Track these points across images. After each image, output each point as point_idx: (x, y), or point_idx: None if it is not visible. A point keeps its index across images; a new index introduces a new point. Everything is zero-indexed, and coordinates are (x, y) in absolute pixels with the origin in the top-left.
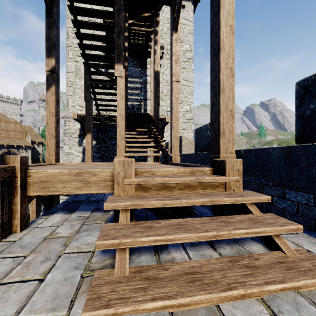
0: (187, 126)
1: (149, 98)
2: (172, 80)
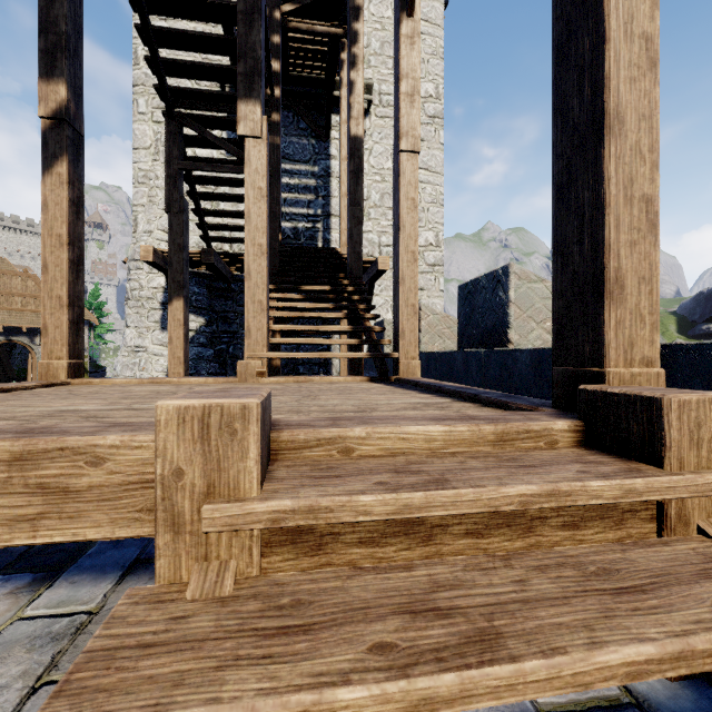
0: (429, 282)
1: (336, 214)
2: (398, 149)
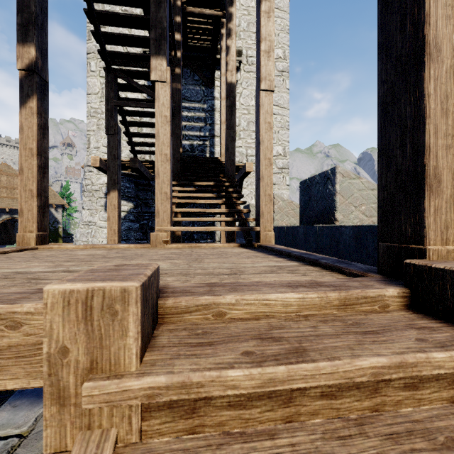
0: (279, 179)
1: (218, 135)
2: (259, 89)
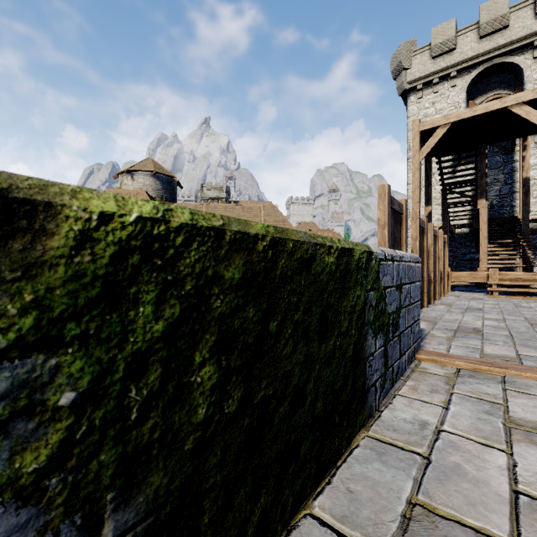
0: None
1: (519, 191)
2: None
